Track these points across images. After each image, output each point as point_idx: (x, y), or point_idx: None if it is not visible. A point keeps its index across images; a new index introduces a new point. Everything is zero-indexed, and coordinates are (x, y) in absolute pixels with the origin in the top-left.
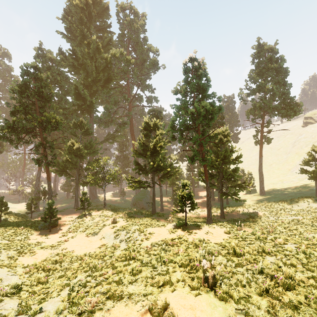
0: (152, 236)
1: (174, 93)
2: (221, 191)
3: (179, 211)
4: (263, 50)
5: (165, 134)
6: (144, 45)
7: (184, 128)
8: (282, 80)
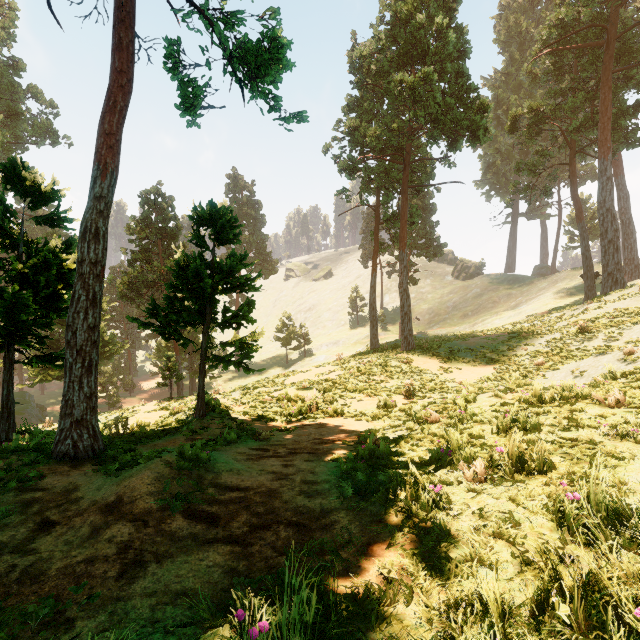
0: (141, 411)
1: (129, 234)
2: (190, 371)
3: (164, 384)
4: (239, 185)
5: (119, 293)
6: (12, 74)
7: (143, 284)
8: (259, 231)
